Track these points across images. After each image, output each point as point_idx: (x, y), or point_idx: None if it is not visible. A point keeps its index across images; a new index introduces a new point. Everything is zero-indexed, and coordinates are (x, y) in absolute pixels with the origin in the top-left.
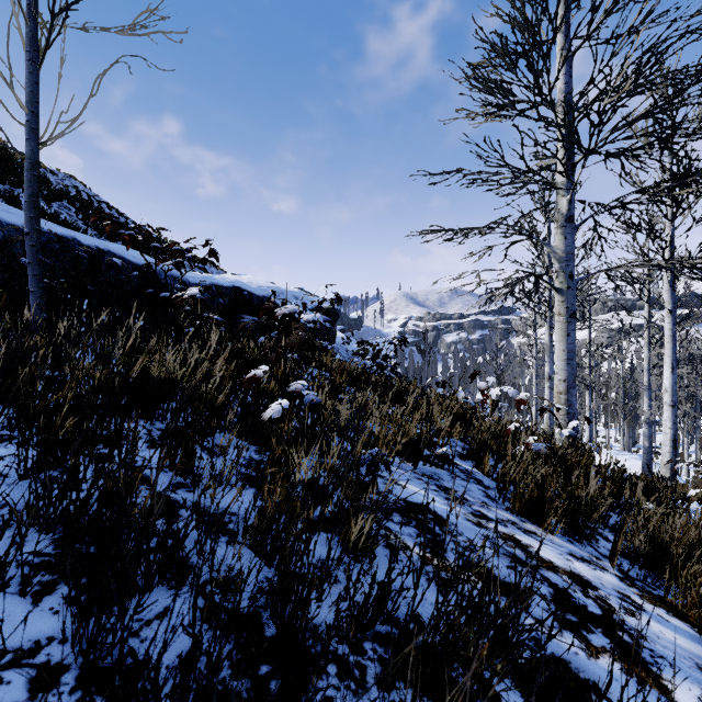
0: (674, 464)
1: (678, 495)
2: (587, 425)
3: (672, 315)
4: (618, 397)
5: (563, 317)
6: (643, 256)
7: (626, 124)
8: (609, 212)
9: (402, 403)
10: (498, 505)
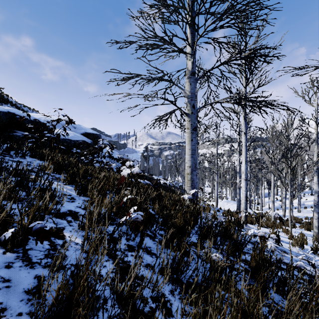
0: (246, 208)
1: (248, 222)
2: (216, 190)
3: (245, 135)
4: (229, 177)
5: (189, 130)
6: (237, 114)
7: (219, 17)
8: (216, 78)
9: (75, 182)
10: (32, 305)
